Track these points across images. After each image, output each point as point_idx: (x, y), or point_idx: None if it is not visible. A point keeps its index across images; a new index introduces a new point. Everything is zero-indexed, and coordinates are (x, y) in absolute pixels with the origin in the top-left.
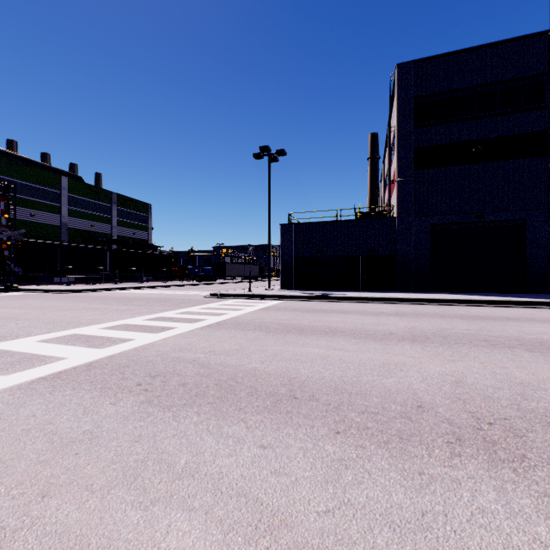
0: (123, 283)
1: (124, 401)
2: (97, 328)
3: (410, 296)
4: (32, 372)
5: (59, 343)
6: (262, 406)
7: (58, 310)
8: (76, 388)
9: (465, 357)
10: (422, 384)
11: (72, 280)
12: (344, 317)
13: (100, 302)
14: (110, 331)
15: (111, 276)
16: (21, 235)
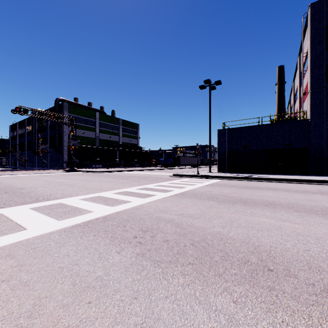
0: (125, 168)
1: (125, 251)
2: (111, 193)
3: (325, 178)
4: (73, 219)
5: (90, 201)
6: (240, 275)
7: (92, 182)
8: (95, 234)
9: None
10: None
11: (101, 166)
12: (274, 193)
13: (113, 177)
14: (117, 195)
15: (119, 164)
16: (79, 143)
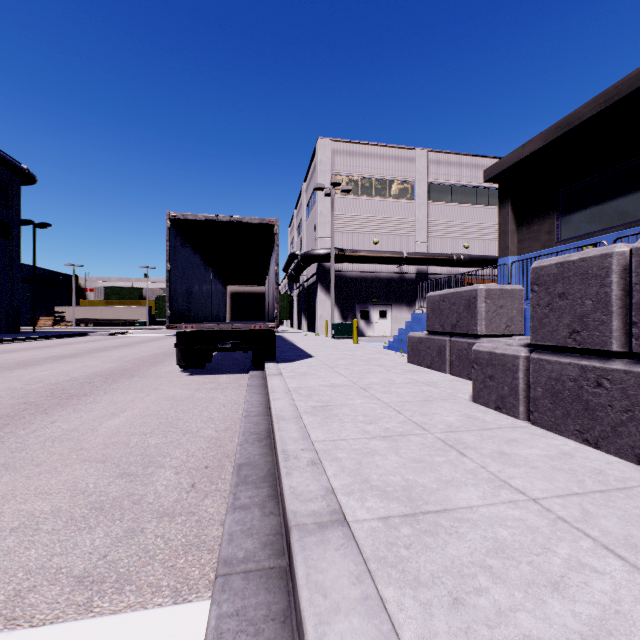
0: None
1: None
2: None
3: None
4: None
5: None
6: None
7: None
8: None
9: None
10: None
11: None
12: None
13: None
14: None
15: None
16: None
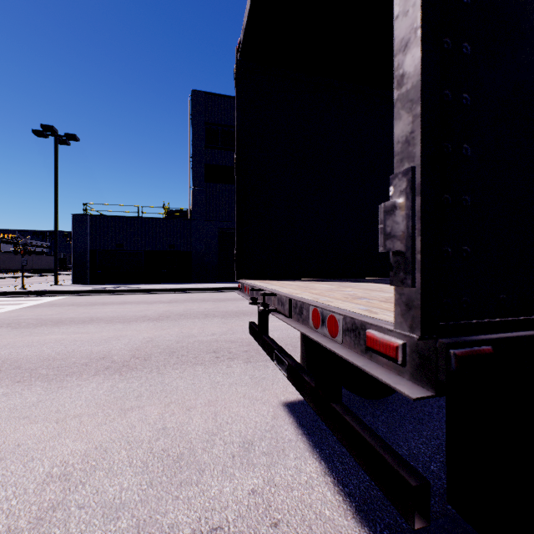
0: None
1: None
2: None
3: (196, 286)
4: None
5: None
6: None
7: None
8: None
9: (177, 326)
10: (122, 345)
11: None
12: (118, 307)
13: None
14: None
15: None
16: None
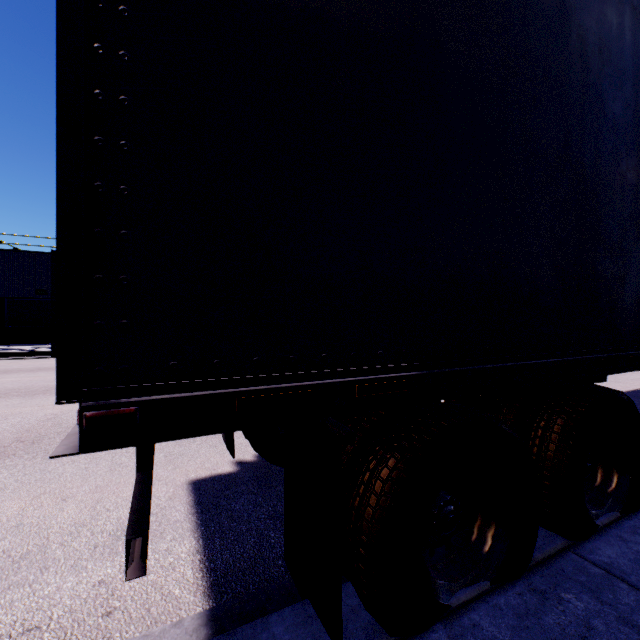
0: None
1: None
2: None
3: None
4: None
5: None
6: None
7: None
8: None
9: None
10: (8, 427)
11: None
12: (25, 376)
13: None
14: None
15: None
16: None
